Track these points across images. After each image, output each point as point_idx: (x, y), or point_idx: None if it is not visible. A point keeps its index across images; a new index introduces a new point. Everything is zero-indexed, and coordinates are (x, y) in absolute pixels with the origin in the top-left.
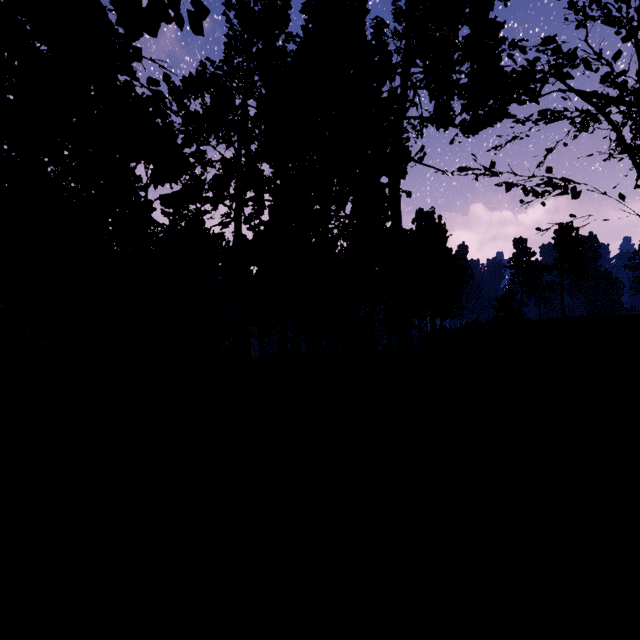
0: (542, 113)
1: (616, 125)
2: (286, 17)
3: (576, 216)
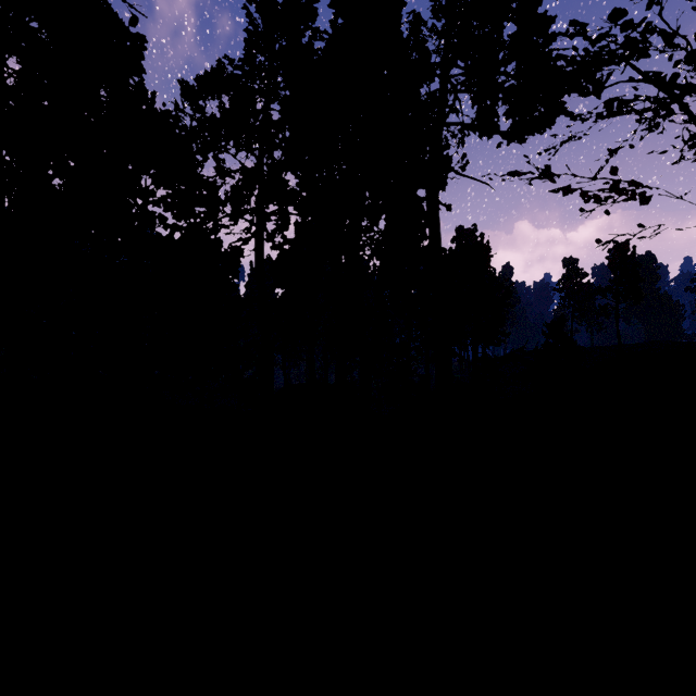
0: (607, 104)
1: (695, 117)
2: (313, 10)
3: (644, 226)
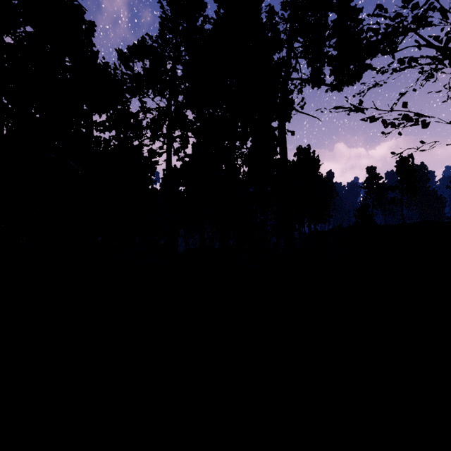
0: (401, 61)
1: None
2: (204, 4)
3: (424, 142)
